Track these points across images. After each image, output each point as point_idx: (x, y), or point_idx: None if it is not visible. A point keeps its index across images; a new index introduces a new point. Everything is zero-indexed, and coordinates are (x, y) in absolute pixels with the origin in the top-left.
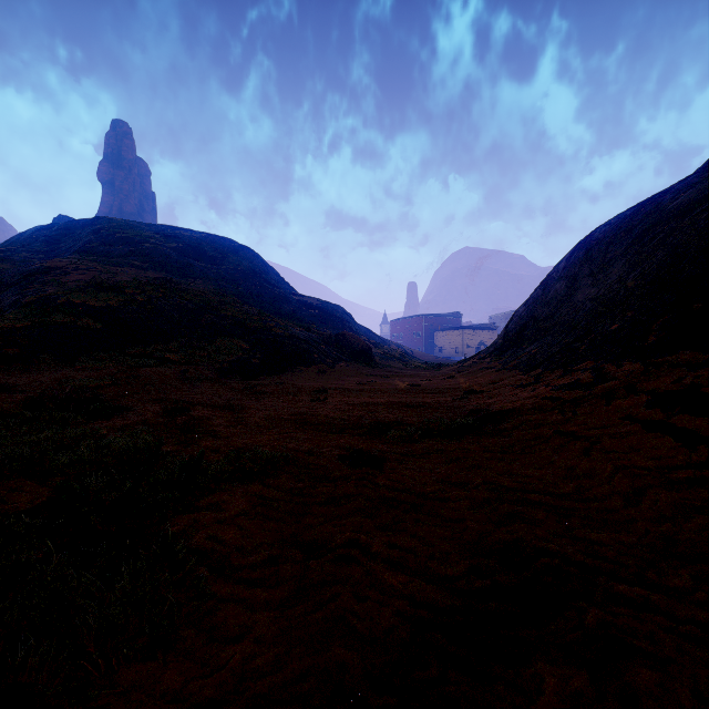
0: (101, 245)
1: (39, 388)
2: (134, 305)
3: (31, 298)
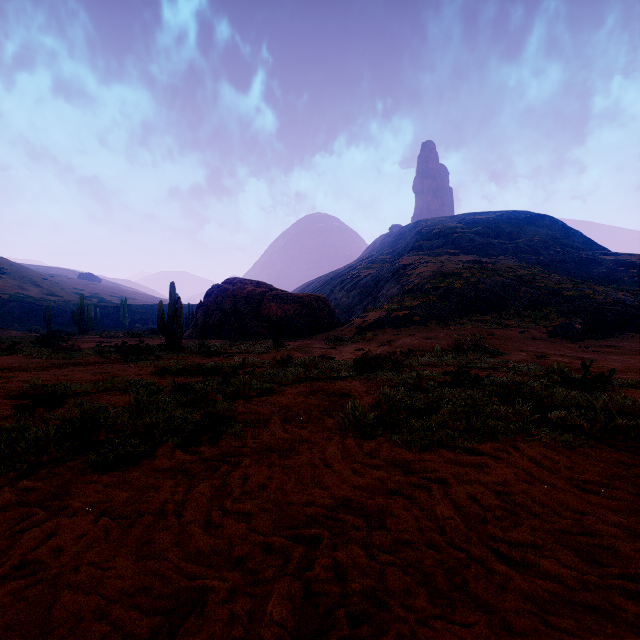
0: (424, 242)
1: (443, 339)
2: (470, 285)
3: (409, 287)
